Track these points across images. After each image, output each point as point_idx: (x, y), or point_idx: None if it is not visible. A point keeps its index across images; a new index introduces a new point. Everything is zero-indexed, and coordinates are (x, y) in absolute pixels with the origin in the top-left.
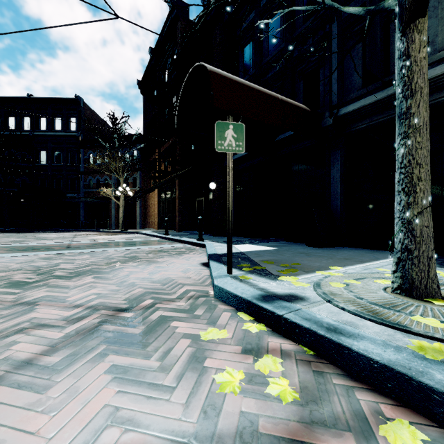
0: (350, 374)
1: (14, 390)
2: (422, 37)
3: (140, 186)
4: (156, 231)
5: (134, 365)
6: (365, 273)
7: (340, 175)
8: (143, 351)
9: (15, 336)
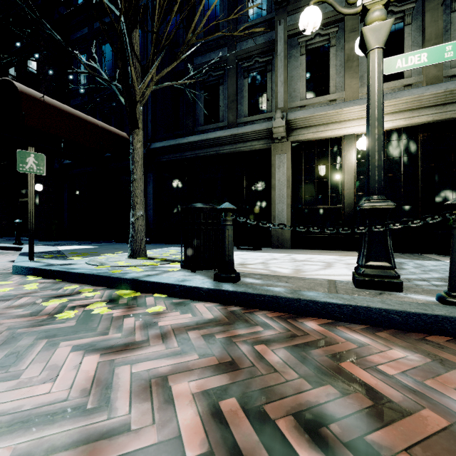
0: (71, 282)
1: None
2: (139, 138)
3: None
4: None
5: None
6: None
7: (153, 192)
8: None
9: None
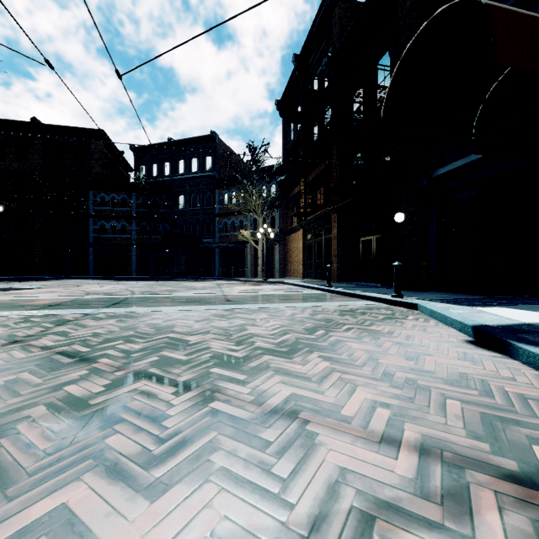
0: None
1: None
2: None
3: (279, 226)
4: (304, 281)
5: None
6: None
7: None
8: None
9: None
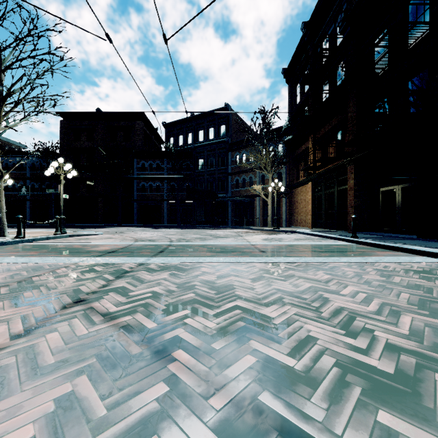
0: None
1: None
2: None
3: (285, 181)
4: (316, 230)
5: None
6: None
7: None
8: None
9: None
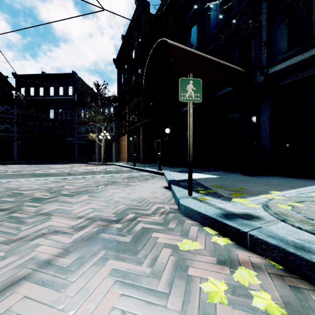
0: None
1: (39, 287)
2: None
3: (115, 132)
4: (126, 163)
5: (130, 270)
6: (303, 197)
7: (269, 120)
8: (135, 257)
9: (38, 240)
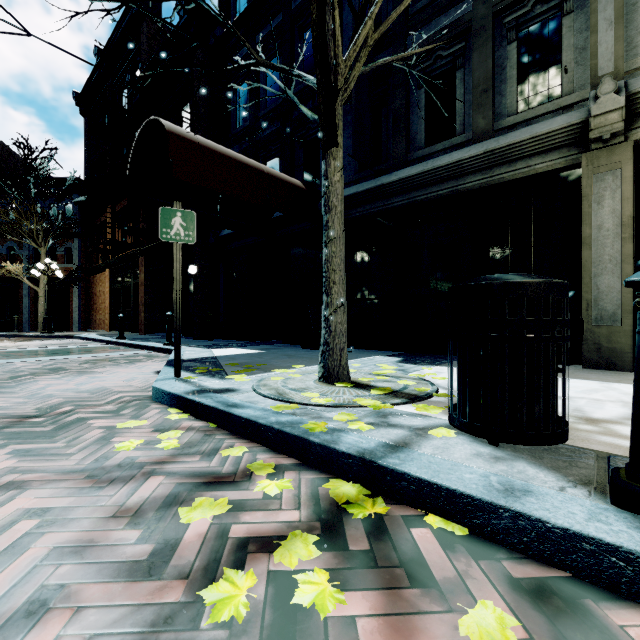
0: (233, 433)
1: None
2: (337, 163)
3: (79, 262)
4: (106, 334)
5: (39, 448)
6: None
7: None
8: (51, 440)
9: None
